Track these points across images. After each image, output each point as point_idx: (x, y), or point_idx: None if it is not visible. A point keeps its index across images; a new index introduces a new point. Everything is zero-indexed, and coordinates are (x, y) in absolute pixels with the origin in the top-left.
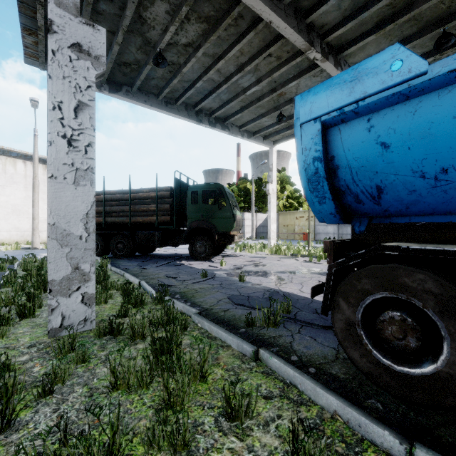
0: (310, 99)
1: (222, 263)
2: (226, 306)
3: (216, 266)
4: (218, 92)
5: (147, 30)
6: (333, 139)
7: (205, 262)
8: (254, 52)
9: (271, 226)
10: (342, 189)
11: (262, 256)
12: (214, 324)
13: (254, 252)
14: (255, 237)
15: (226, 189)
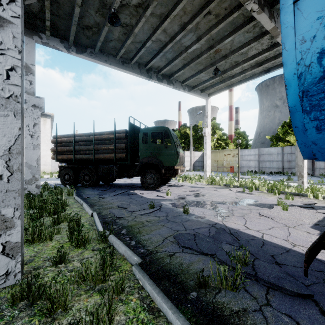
0: None
1: (168, 194)
2: (172, 248)
3: (163, 195)
4: (164, 51)
5: None
6: None
7: (154, 191)
8: (195, 11)
9: (206, 161)
10: None
11: (200, 186)
12: (158, 289)
13: (193, 182)
14: (193, 170)
15: (171, 131)
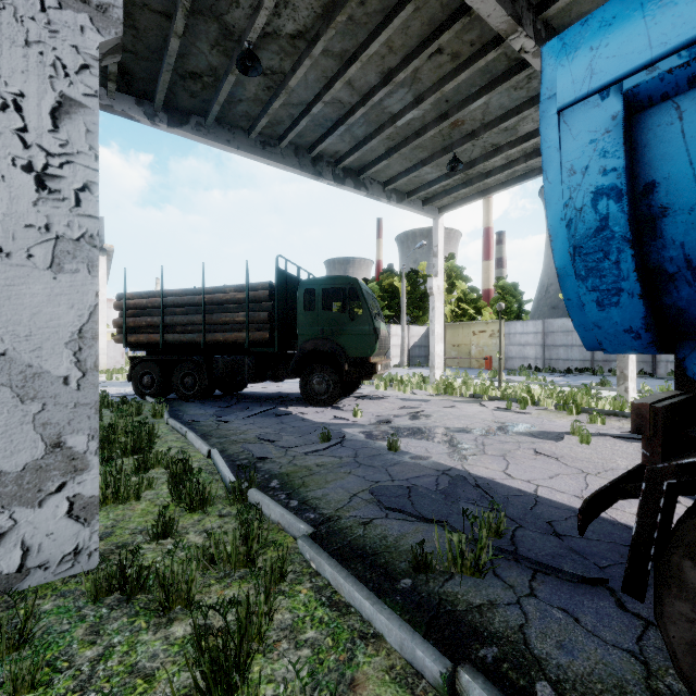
0: (588, 40)
1: (356, 413)
2: (367, 512)
3: (347, 417)
4: (349, 124)
5: (226, 10)
6: (656, 137)
7: (327, 409)
8: (411, 46)
9: (435, 347)
10: (668, 268)
11: (423, 399)
12: (345, 572)
13: (408, 391)
14: (407, 364)
15: (362, 286)
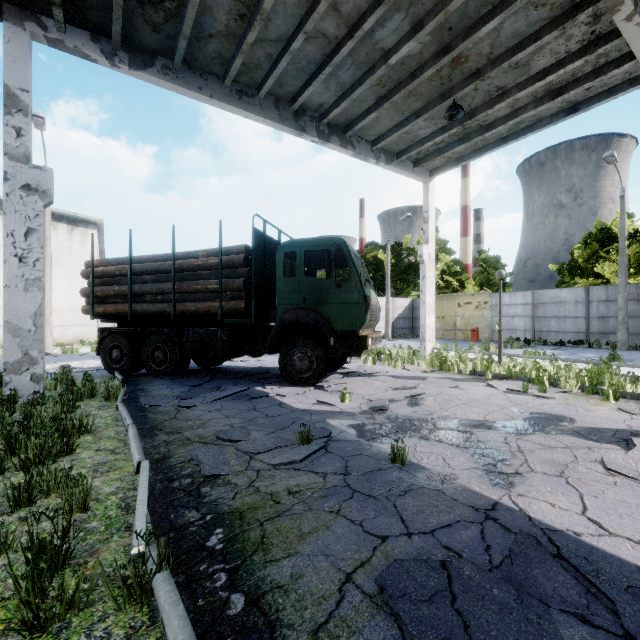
0: None
1: (344, 397)
2: None
3: (332, 402)
4: (335, 64)
5: None
6: None
7: (310, 390)
8: None
9: (426, 318)
10: None
11: (417, 376)
12: None
13: (398, 366)
14: (391, 335)
15: (350, 248)
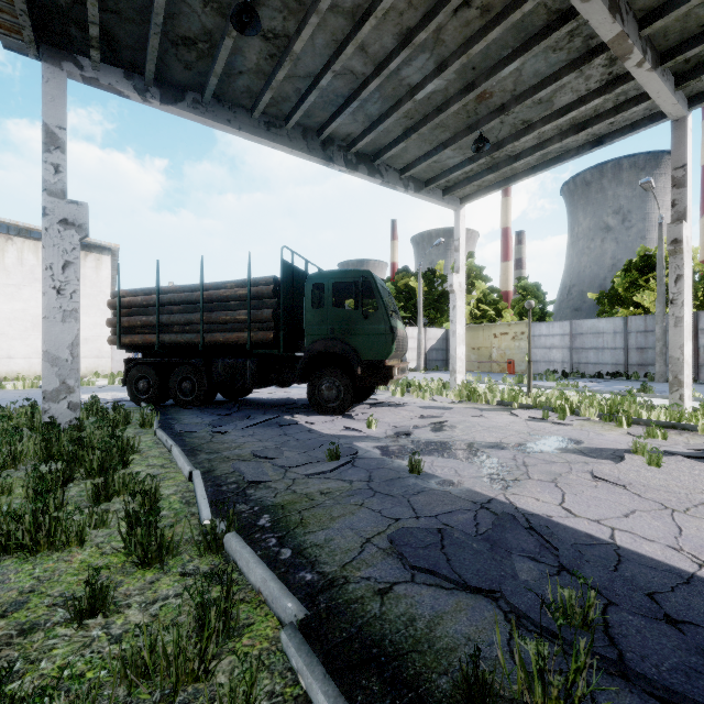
0: None
1: (371, 424)
2: (384, 570)
3: (359, 428)
4: (362, 98)
5: None
6: None
7: (338, 418)
8: None
9: (456, 349)
10: None
11: (444, 406)
12: None
13: (427, 397)
14: (424, 368)
15: (377, 280)
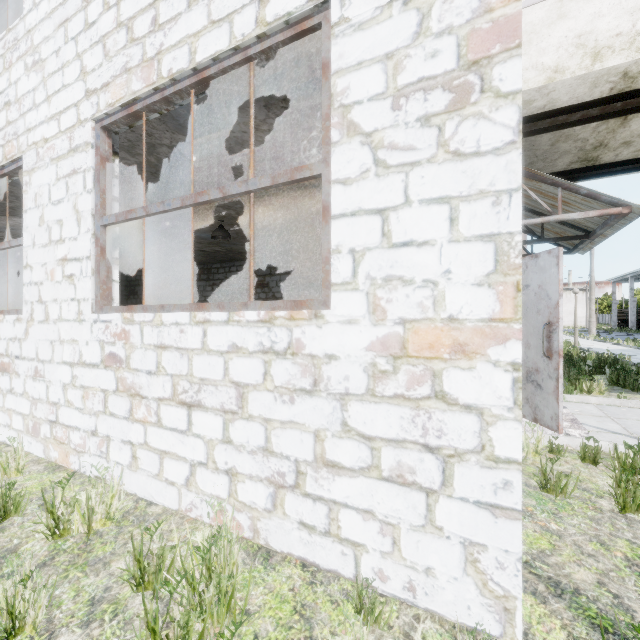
0: None
1: None
2: None
3: None
4: None
5: None
6: None
7: None
8: None
9: None
10: None
11: None
12: None
13: None
14: None
15: None
